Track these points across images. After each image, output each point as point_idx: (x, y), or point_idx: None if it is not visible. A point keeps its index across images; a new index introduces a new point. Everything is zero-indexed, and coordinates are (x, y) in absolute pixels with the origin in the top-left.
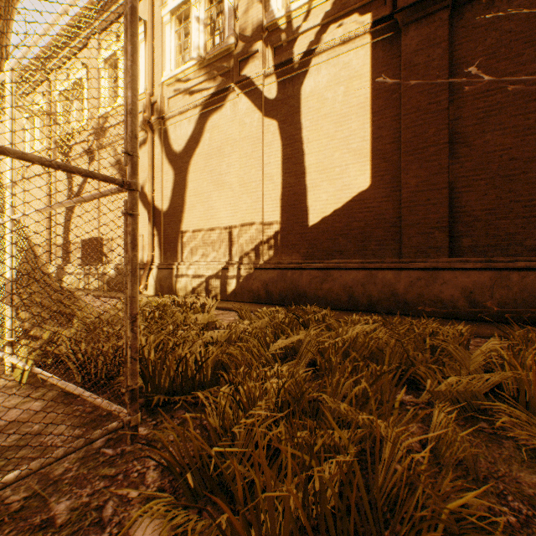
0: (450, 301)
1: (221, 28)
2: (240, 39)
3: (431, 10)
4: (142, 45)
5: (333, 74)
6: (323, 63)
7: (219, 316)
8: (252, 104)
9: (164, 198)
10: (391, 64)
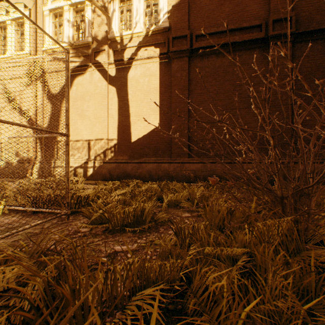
0: (188, 175)
1: (83, 29)
2: (95, 40)
3: (182, 56)
4: (27, 23)
5: (143, 71)
6: (138, 65)
7: (84, 187)
8: (102, 76)
9: (44, 120)
10: (167, 73)
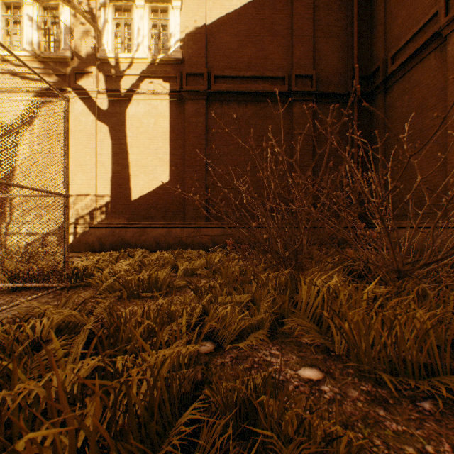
0: (206, 243)
1: (56, 35)
2: (77, 57)
3: (198, 97)
4: None
5: (148, 109)
6: (141, 100)
7: None
8: (87, 108)
9: None
10: (180, 116)
